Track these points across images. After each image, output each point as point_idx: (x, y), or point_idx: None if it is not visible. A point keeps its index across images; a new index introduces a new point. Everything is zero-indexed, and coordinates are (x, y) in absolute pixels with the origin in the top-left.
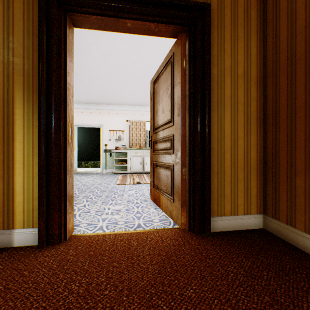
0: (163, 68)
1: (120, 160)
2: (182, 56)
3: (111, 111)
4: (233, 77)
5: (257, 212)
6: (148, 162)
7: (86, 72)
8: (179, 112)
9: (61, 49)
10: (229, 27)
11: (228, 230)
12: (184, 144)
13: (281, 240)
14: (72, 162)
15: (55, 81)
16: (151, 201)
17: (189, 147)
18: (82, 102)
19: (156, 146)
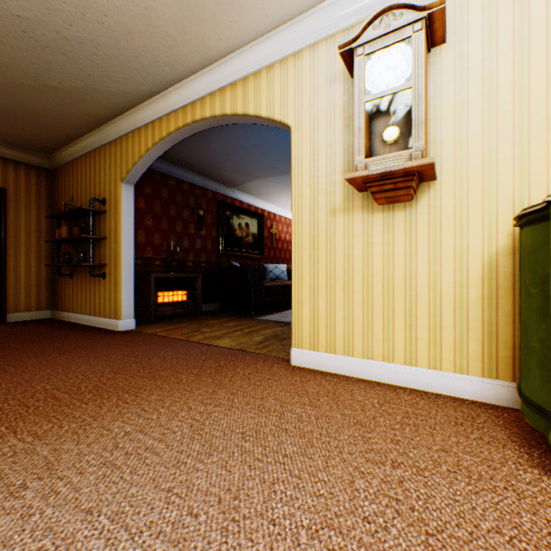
0: None
1: None
2: None
3: None
4: (28, 231)
5: (48, 309)
6: None
7: None
8: None
9: None
10: (25, 202)
11: (25, 320)
12: None
13: (56, 319)
14: None
15: None
16: None
17: None
18: None
19: None
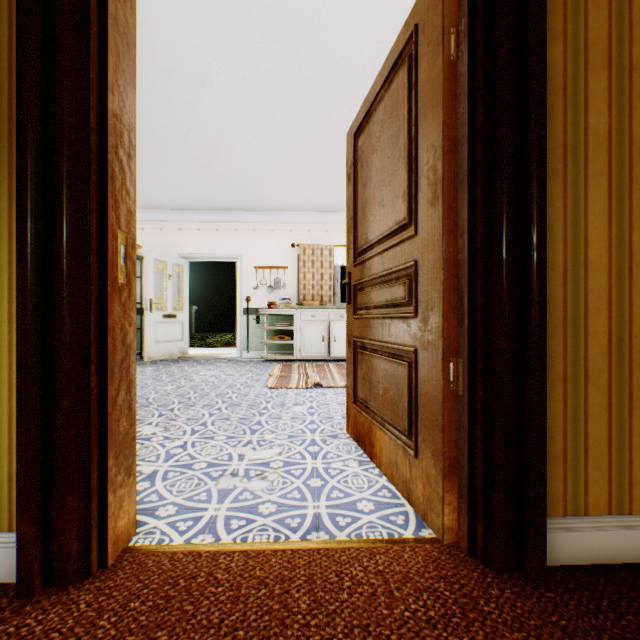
0: (384, 85)
1: (278, 331)
2: (447, 23)
3: (259, 225)
4: (615, 70)
5: None
6: (340, 337)
7: (201, 135)
8: (436, 193)
9: (88, 11)
10: None
11: (601, 561)
12: (451, 287)
13: None
14: (131, 340)
15: (71, 103)
16: (348, 439)
17: (469, 297)
18: (198, 208)
19: (363, 296)
